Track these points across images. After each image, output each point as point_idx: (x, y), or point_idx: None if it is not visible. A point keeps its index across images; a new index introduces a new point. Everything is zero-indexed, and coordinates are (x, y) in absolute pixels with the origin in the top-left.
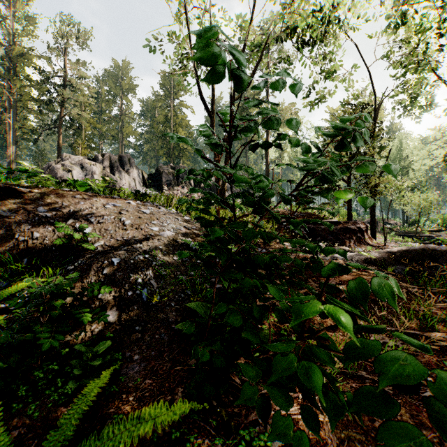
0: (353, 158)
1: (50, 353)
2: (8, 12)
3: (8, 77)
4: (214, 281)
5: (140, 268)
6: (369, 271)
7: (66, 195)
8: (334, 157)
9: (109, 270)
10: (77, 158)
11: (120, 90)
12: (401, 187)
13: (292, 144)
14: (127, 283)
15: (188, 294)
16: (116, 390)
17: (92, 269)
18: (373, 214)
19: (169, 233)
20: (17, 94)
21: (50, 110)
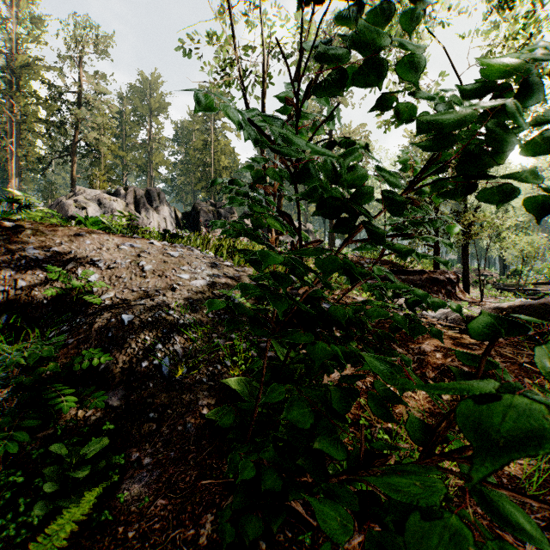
0: None
1: (21, 454)
2: (10, 12)
3: (9, 93)
4: (263, 347)
5: (160, 329)
6: None
7: (66, 232)
8: (462, 142)
9: (116, 332)
10: (93, 192)
11: (148, 109)
12: (503, 227)
13: (396, 114)
14: (141, 349)
15: (226, 365)
16: (109, 518)
17: (93, 330)
18: (465, 262)
19: (203, 282)
20: (21, 114)
21: (62, 134)
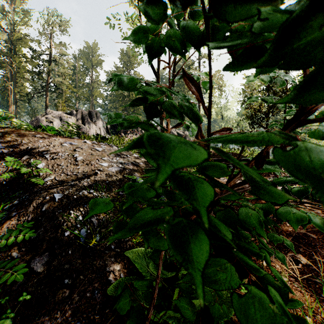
0: (271, 108)
1: None
2: (10, 8)
3: (10, 55)
4: None
5: (82, 204)
6: (304, 204)
7: (26, 135)
8: None
9: (48, 207)
10: (57, 112)
11: (91, 64)
12: None
13: None
14: (66, 221)
15: None
16: None
17: (31, 205)
18: None
19: (117, 168)
20: (17, 68)
21: (40, 79)
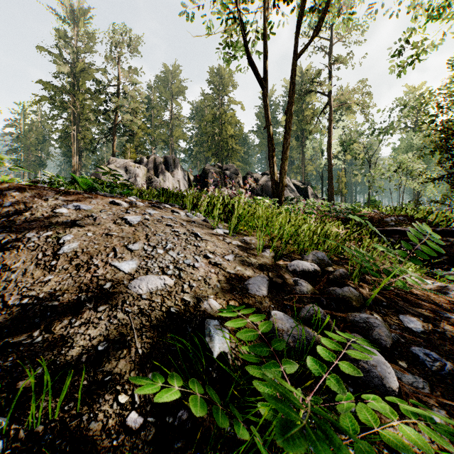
0: None
1: None
2: (72, 32)
3: (72, 92)
4: None
5: None
6: None
7: None
8: None
9: None
10: (122, 161)
11: (170, 94)
12: None
13: None
14: None
15: None
16: None
17: None
18: None
19: (155, 282)
20: (80, 107)
21: (107, 120)
